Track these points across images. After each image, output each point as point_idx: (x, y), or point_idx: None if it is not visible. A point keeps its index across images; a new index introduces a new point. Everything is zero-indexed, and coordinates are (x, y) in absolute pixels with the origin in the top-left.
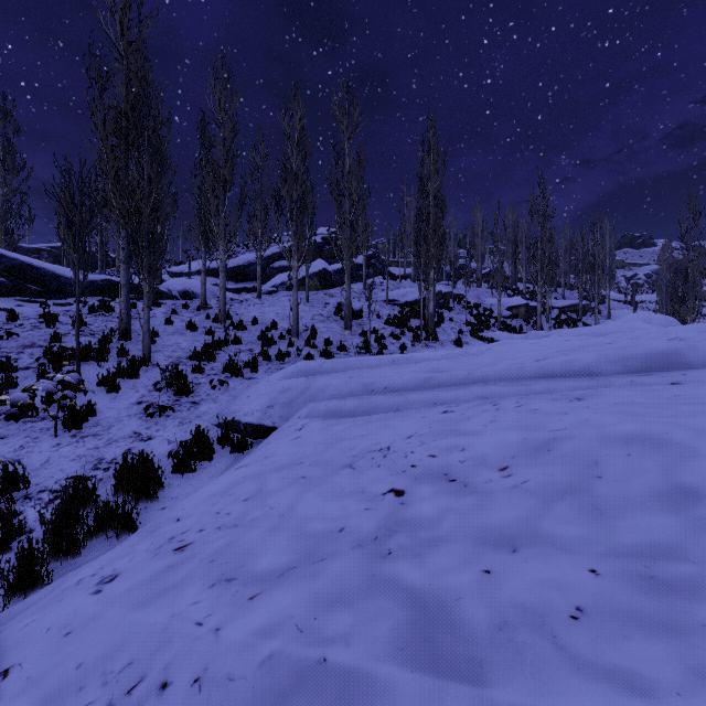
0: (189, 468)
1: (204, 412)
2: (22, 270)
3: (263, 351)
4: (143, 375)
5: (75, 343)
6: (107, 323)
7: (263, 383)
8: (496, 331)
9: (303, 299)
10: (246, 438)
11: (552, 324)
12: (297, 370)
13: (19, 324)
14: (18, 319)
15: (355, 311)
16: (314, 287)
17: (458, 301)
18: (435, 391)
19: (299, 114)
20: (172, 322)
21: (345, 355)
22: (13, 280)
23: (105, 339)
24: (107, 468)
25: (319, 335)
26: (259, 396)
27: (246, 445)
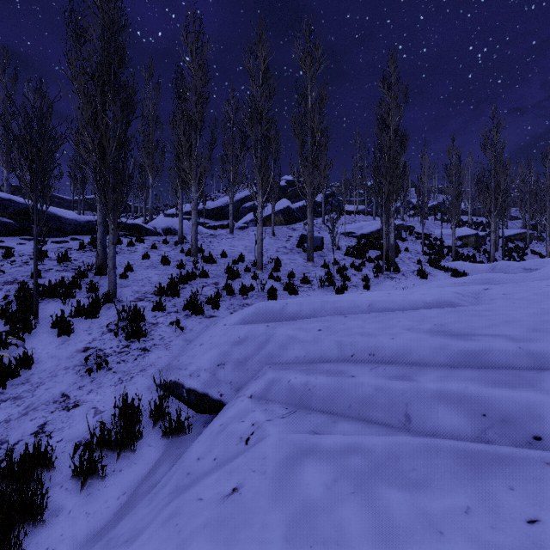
0: (95, 474)
1: (151, 362)
2: (28, 213)
3: (227, 285)
4: (104, 313)
5: (54, 279)
6: (91, 258)
7: (219, 326)
8: (457, 261)
9: (269, 233)
10: (188, 409)
11: (501, 252)
12: (256, 312)
13: (11, 261)
14: (13, 256)
15: (316, 243)
16: (279, 222)
17: (409, 232)
18: (465, 377)
19: (263, 54)
20: (149, 256)
21: (308, 288)
22: (20, 222)
23: (81, 274)
24: (0, 460)
25: (282, 267)
26: (211, 347)
27: (182, 428)
